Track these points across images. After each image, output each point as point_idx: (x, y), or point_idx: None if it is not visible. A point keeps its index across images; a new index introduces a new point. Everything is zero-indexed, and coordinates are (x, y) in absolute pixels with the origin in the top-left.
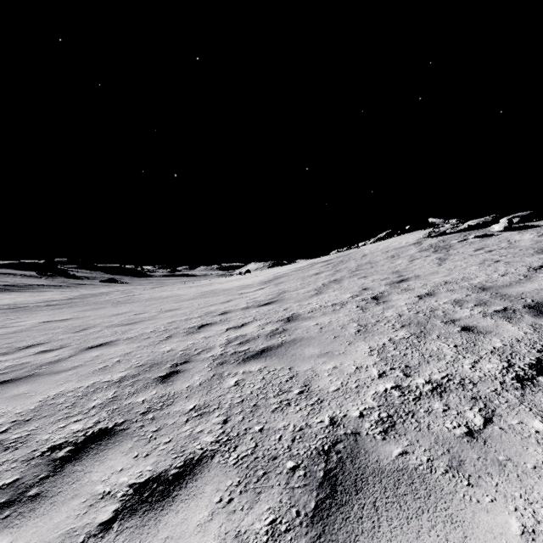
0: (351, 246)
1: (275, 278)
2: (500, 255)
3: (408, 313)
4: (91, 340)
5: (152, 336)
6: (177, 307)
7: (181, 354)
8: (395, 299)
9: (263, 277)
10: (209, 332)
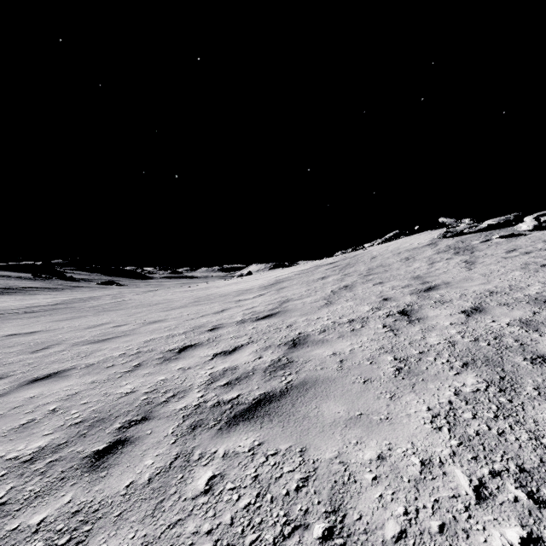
0: (356, 247)
1: (276, 282)
2: (543, 258)
3: (462, 340)
4: (42, 367)
5: (117, 363)
6: (164, 318)
7: (143, 400)
8: (433, 315)
9: (264, 280)
10: (190, 359)
